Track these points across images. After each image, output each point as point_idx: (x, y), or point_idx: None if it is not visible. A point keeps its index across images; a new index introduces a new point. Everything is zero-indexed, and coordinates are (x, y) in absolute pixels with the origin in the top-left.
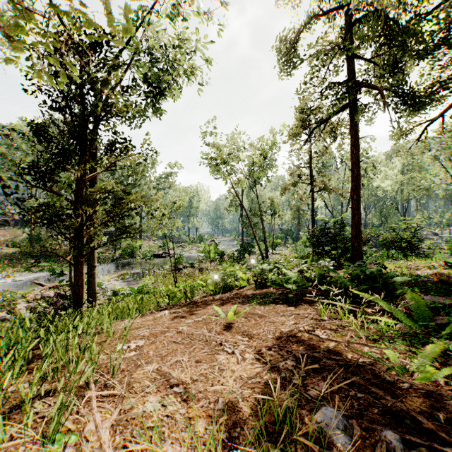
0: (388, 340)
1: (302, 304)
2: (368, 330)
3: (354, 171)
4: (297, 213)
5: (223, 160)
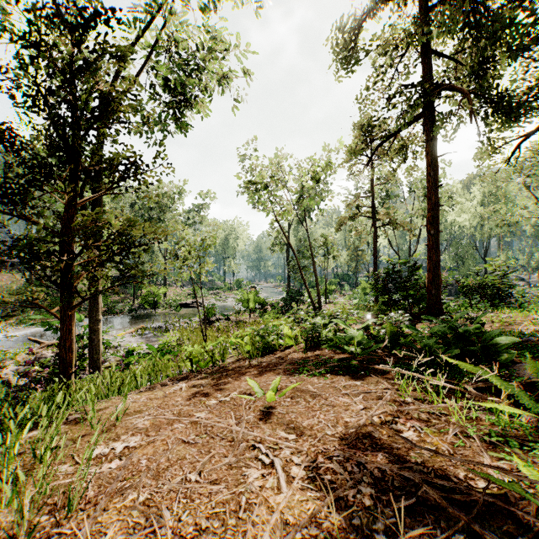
0: (515, 442)
1: (371, 376)
2: (477, 423)
3: (431, 199)
4: (355, 254)
5: (264, 185)
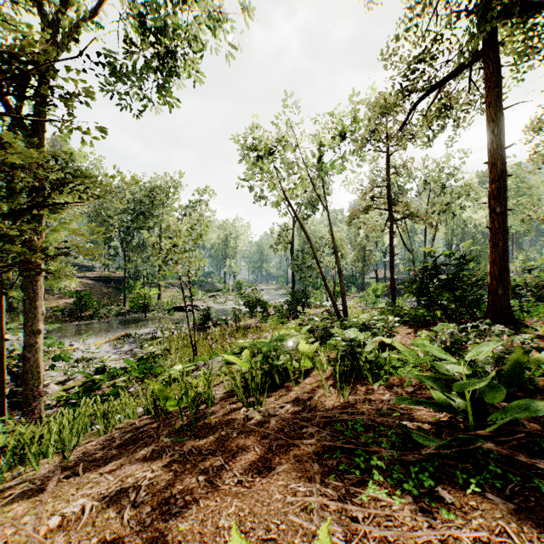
0: None
1: None
2: None
3: (495, 165)
4: (362, 254)
5: (268, 149)
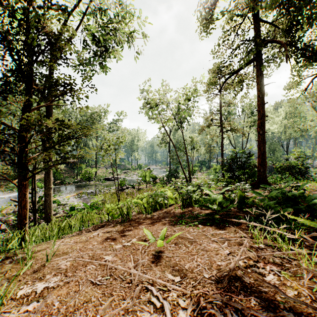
0: None
1: (229, 226)
2: None
3: (260, 112)
4: (209, 149)
5: (155, 103)
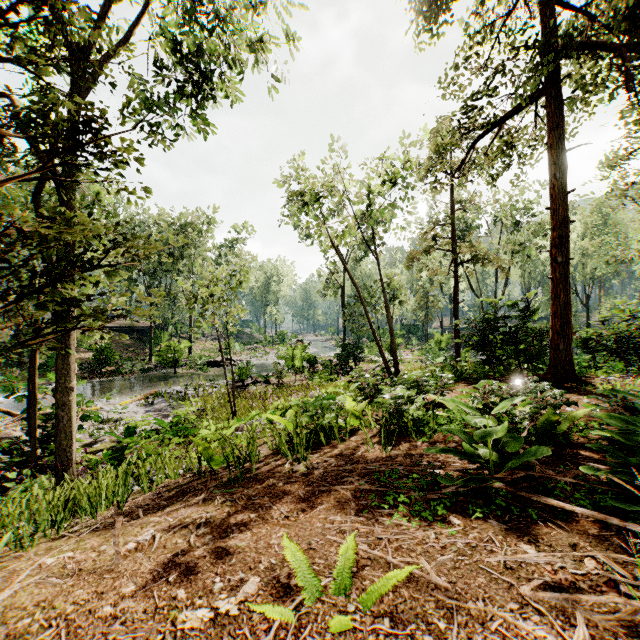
0: None
1: (543, 522)
2: None
3: (557, 211)
4: (425, 300)
5: (315, 193)
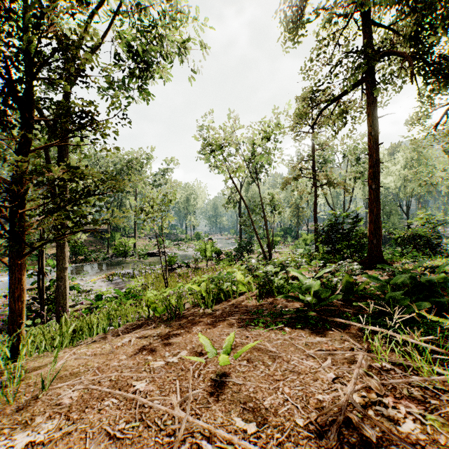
0: None
1: (332, 329)
2: None
3: (372, 156)
4: (296, 211)
5: (219, 144)
